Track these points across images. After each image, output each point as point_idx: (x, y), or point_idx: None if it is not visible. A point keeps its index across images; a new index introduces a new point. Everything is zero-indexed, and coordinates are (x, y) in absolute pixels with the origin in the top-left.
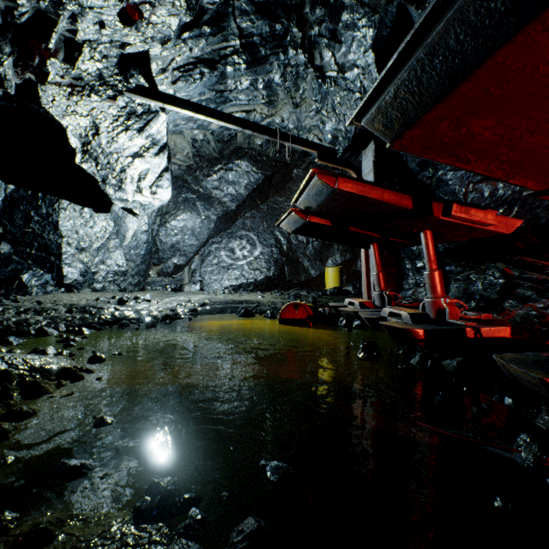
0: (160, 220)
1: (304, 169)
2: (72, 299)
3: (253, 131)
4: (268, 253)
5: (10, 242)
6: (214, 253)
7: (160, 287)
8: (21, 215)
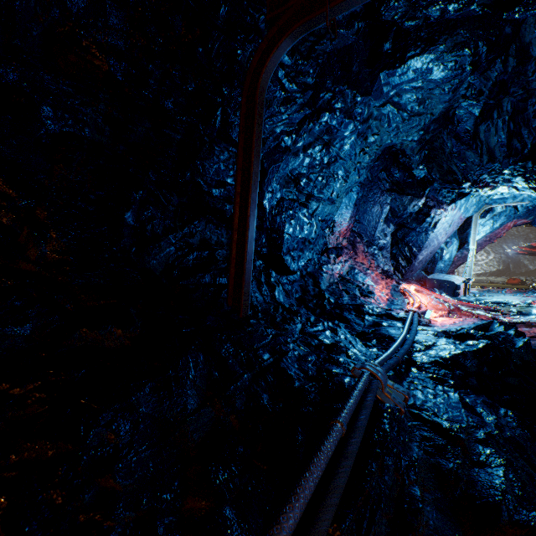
0: None
1: None
2: None
3: None
4: (498, 257)
5: None
6: None
7: None
8: None
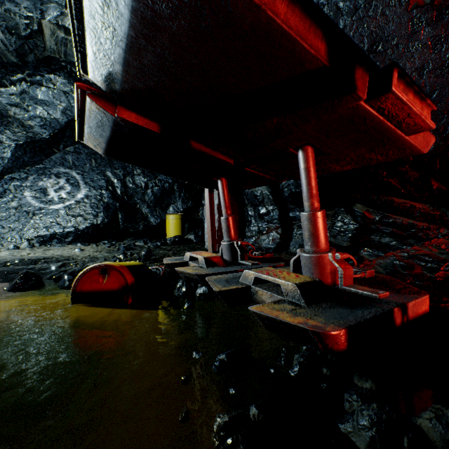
0: None
1: None
2: None
3: None
4: (97, 196)
5: None
6: (13, 193)
7: None
8: None
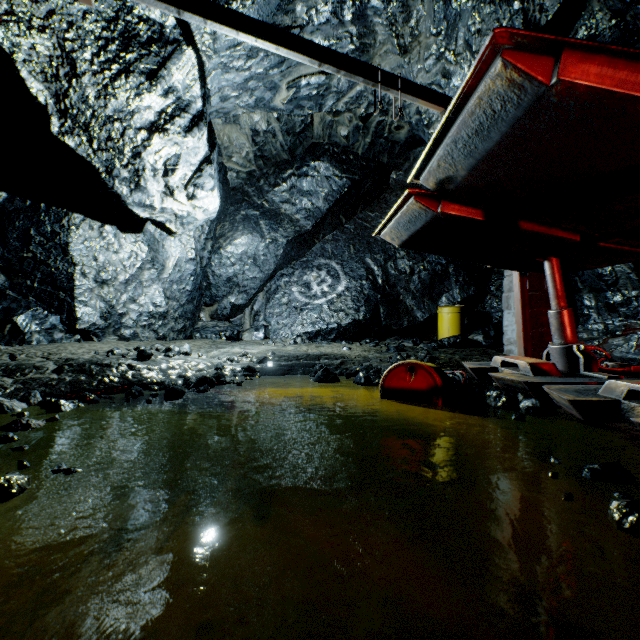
0: (212, 244)
1: (407, 170)
2: (76, 351)
3: (337, 68)
4: (357, 288)
5: (4, 271)
6: (284, 289)
7: (212, 335)
8: (17, 234)
